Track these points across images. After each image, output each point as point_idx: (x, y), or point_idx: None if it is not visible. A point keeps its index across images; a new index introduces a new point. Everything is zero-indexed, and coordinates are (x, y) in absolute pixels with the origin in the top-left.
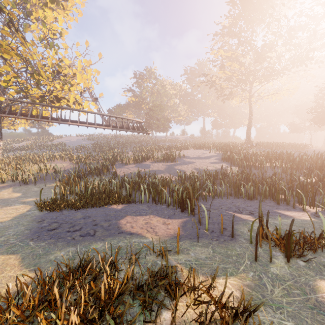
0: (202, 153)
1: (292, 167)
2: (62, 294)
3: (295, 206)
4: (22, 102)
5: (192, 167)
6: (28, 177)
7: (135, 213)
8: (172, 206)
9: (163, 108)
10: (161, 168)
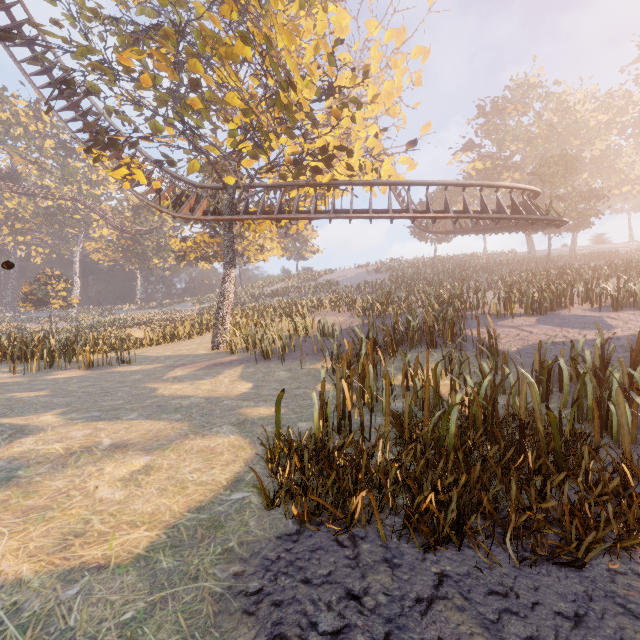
0: None
1: None
2: None
3: None
4: (264, 188)
5: None
6: (271, 343)
7: None
8: None
9: (575, 163)
10: None
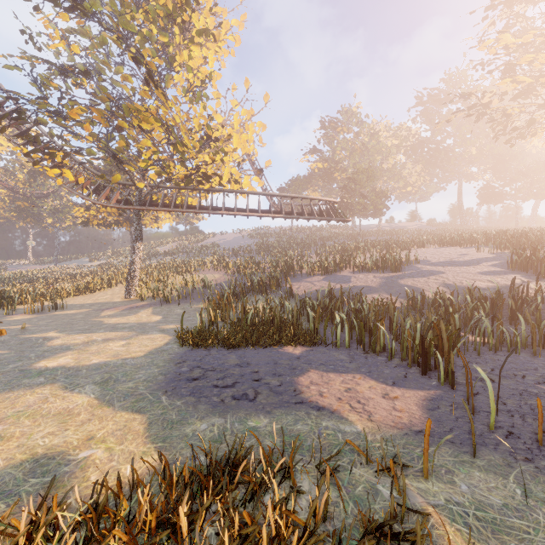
0: (459, 254)
1: None
2: (195, 517)
3: None
4: (164, 188)
5: (438, 281)
6: (170, 293)
7: (326, 366)
8: (399, 359)
9: (373, 174)
10: (371, 284)
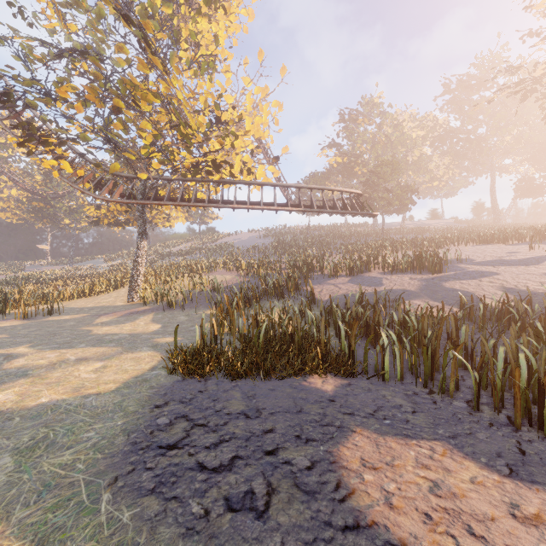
0: (508, 252)
1: None
2: None
3: None
4: (170, 181)
5: (494, 285)
6: (175, 297)
7: (378, 420)
8: (488, 407)
9: (398, 166)
10: (409, 287)
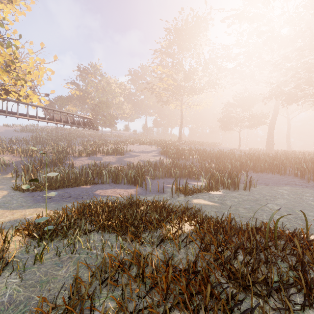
0: (145, 148)
1: (203, 158)
2: (90, 209)
3: (199, 180)
4: None
5: (138, 159)
6: None
7: (103, 188)
8: (127, 184)
9: (109, 105)
10: (112, 160)
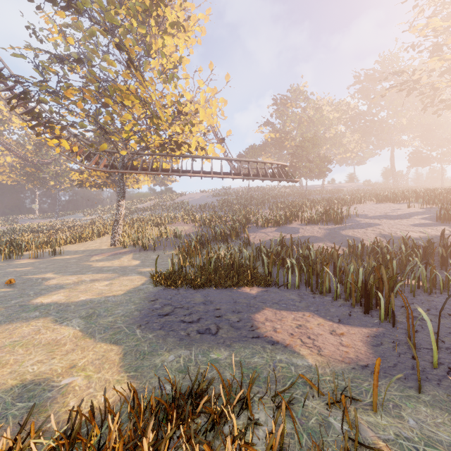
0: (393, 209)
1: None
2: (159, 447)
3: None
4: (142, 155)
5: (375, 232)
6: (147, 242)
7: (279, 305)
8: (343, 299)
9: (318, 142)
10: (317, 234)
